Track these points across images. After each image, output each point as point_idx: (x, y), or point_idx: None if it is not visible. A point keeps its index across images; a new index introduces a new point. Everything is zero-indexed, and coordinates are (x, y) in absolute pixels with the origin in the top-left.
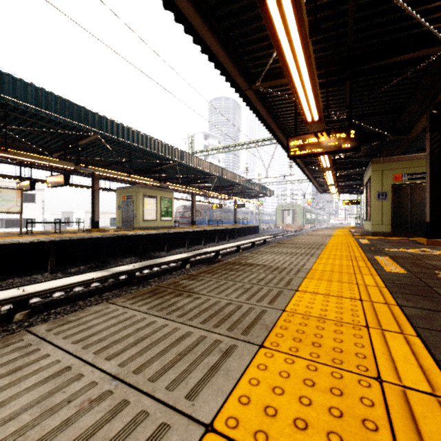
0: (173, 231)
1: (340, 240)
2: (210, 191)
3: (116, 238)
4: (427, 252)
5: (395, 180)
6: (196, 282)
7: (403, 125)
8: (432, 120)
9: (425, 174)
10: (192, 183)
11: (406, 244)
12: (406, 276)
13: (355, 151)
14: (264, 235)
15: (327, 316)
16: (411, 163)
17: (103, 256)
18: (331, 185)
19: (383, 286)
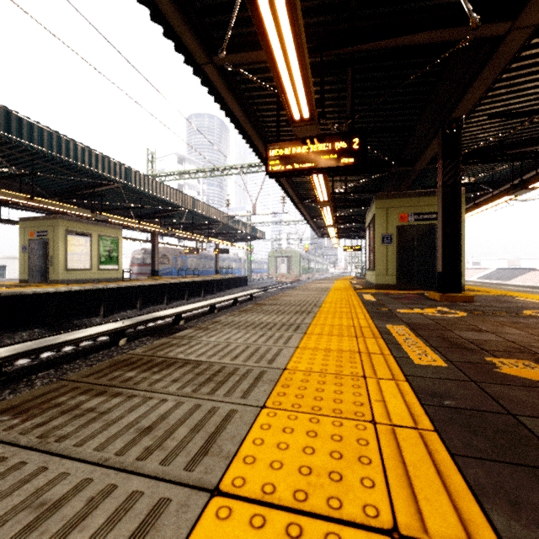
0: (115, 285)
1: (340, 297)
2: (180, 230)
3: None
4: (447, 314)
5: (401, 220)
6: None
7: (410, 154)
8: (444, 145)
9: (432, 215)
10: (151, 217)
11: (417, 300)
12: (451, 377)
13: (359, 170)
14: (254, 288)
15: None
16: (418, 201)
17: None
18: (330, 227)
19: (427, 423)
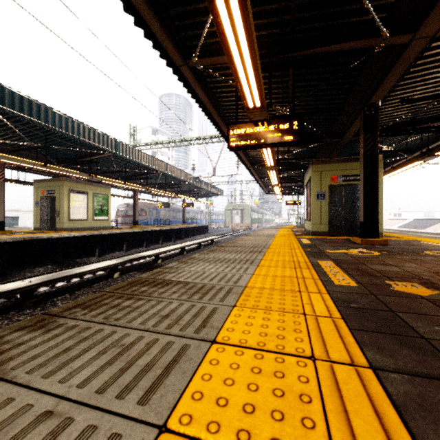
0: (107, 232)
1: (283, 241)
2: (155, 188)
3: (22, 243)
4: (365, 253)
5: (332, 181)
6: (38, 336)
7: (339, 128)
8: (365, 123)
9: (357, 176)
10: (133, 179)
11: (343, 244)
12: (359, 292)
13: (298, 144)
14: (214, 235)
15: (253, 439)
16: (345, 165)
17: (1, 267)
18: (276, 186)
19: (338, 315)
